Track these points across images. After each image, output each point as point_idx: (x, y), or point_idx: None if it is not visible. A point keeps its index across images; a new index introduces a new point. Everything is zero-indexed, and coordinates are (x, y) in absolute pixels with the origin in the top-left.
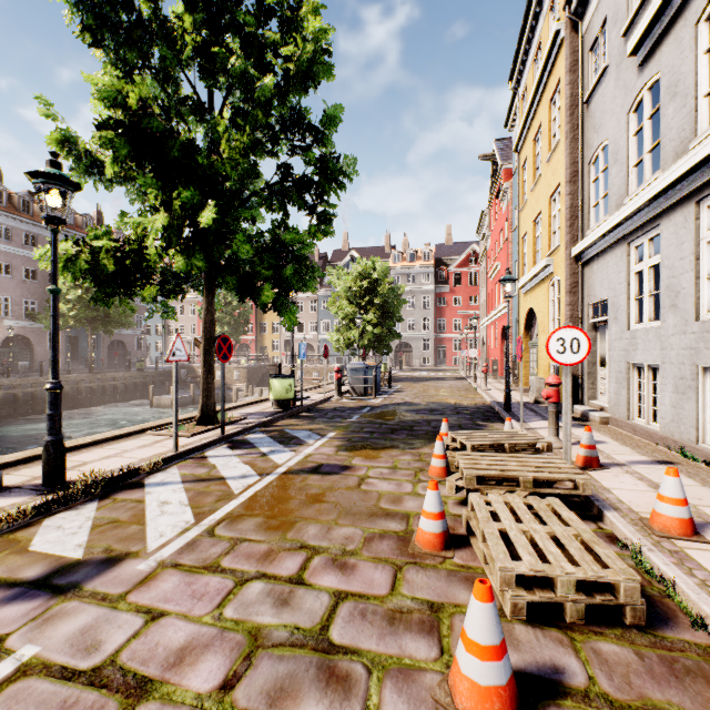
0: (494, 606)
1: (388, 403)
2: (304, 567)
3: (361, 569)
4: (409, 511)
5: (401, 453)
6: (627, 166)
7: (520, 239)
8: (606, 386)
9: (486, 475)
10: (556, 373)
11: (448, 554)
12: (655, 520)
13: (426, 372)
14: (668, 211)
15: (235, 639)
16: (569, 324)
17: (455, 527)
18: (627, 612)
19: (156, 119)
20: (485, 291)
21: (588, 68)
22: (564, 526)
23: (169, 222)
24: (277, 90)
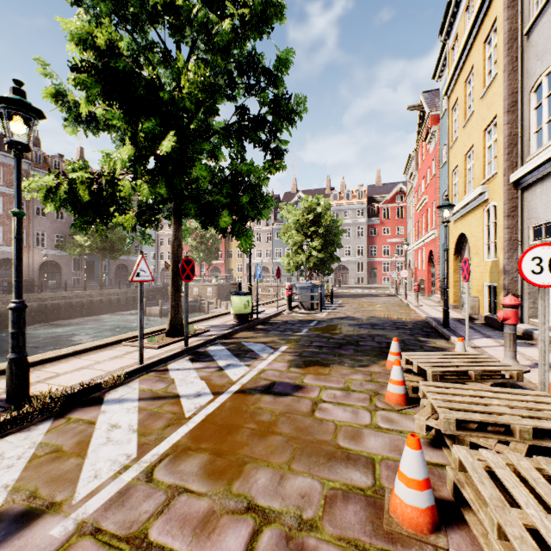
0: None
1: (332, 317)
2: (249, 550)
3: None
4: (373, 454)
5: (351, 371)
6: None
7: (450, 172)
8: (550, 306)
9: (469, 419)
10: (491, 292)
11: (440, 540)
12: None
13: (361, 289)
14: None
15: None
16: (547, 241)
17: (434, 485)
18: None
19: (124, 59)
20: (411, 221)
21: (529, 0)
22: None
23: (135, 154)
24: (234, 35)
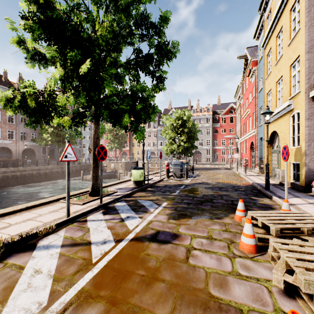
0: None
1: (194, 182)
2: None
3: None
4: (240, 305)
5: (211, 222)
6: None
7: (265, 94)
8: None
9: None
10: (295, 167)
11: None
12: None
13: (209, 165)
14: None
15: None
16: None
17: None
18: None
19: (57, 11)
20: (239, 125)
21: None
22: None
23: (64, 75)
24: None
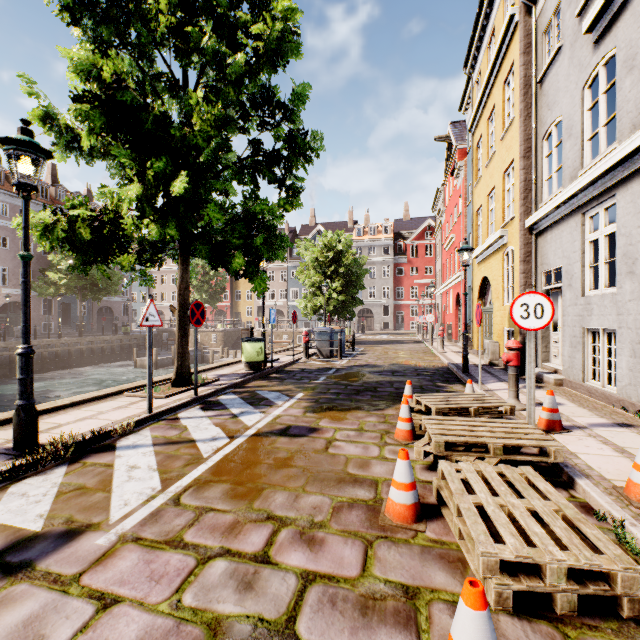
0: (487, 614)
1: (353, 364)
2: (270, 542)
3: (329, 545)
4: (377, 477)
5: (366, 414)
6: (581, 140)
7: (475, 212)
8: (559, 350)
9: (455, 441)
10: (510, 337)
11: (420, 526)
12: (631, 490)
13: (386, 335)
14: (625, 181)
15: (192, 634)
16: (533, 290)
17: (424, 495)
18: (624, 604)
19: (131, 92)
20: (440, 261)
21: (541, 49)
22: (543, 500)
23: (143, 192)
24: (248, 68)
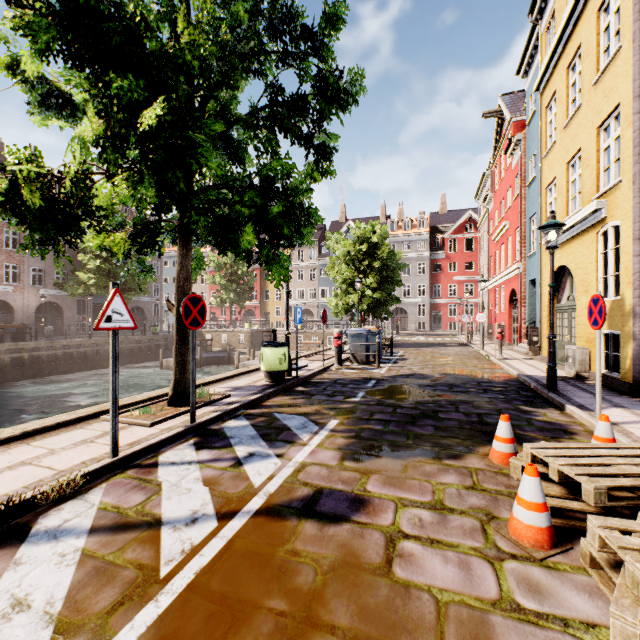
0: None
1: (395, 374)
2: None
3: None
4: None
5: (438, 467)
6: None
7: (543, 189)
8: None
9: None
10: (610, 342)
11: None
12: None
13: (423, 337)
14: None
15: None
16: None
17: None
18: None
19: None
20: (485, 255)
21: None
22: None
23: (106, 134)
24: None
